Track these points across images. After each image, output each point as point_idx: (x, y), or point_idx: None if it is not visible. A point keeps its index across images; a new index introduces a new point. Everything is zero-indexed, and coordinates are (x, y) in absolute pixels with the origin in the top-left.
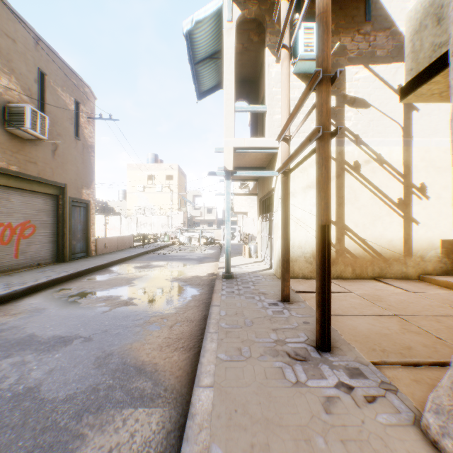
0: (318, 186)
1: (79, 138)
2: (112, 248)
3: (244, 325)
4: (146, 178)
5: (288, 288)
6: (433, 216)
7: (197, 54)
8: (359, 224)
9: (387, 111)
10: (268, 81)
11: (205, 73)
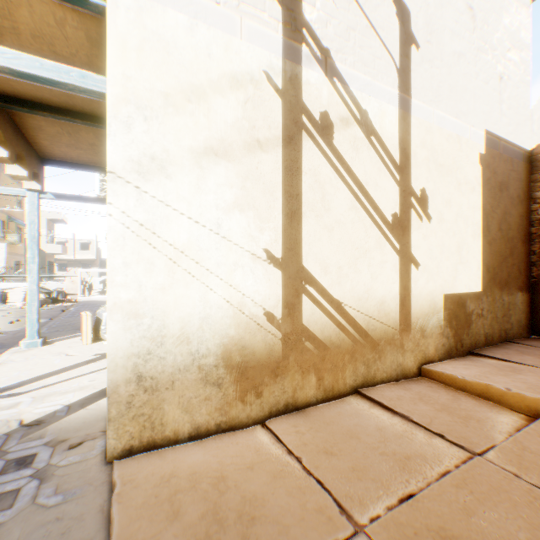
0: None
1: None
2: None
3: None
4: None
5: None
6: (436, 253)
7: None
8: (332, 265)
9: (378, 24)
10: None
11: None
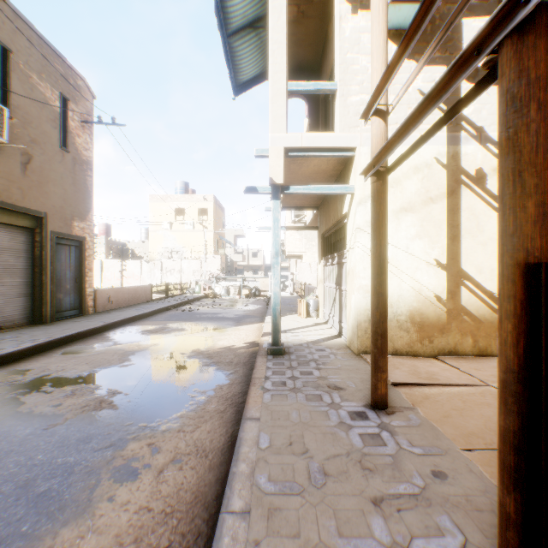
0: (514, 159)
1: (68, 149)
2: (121, 303)
3: (308, 484)
4: (173, 213)
5: (384, 384)
6: None
7: (231, 18)
8: (484, 268)
9: None
10: (340, 42)
11: (244, 53)
